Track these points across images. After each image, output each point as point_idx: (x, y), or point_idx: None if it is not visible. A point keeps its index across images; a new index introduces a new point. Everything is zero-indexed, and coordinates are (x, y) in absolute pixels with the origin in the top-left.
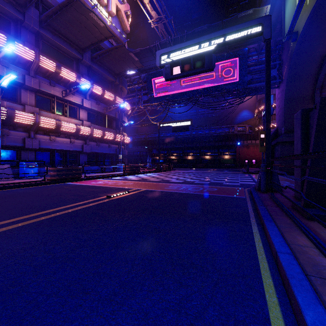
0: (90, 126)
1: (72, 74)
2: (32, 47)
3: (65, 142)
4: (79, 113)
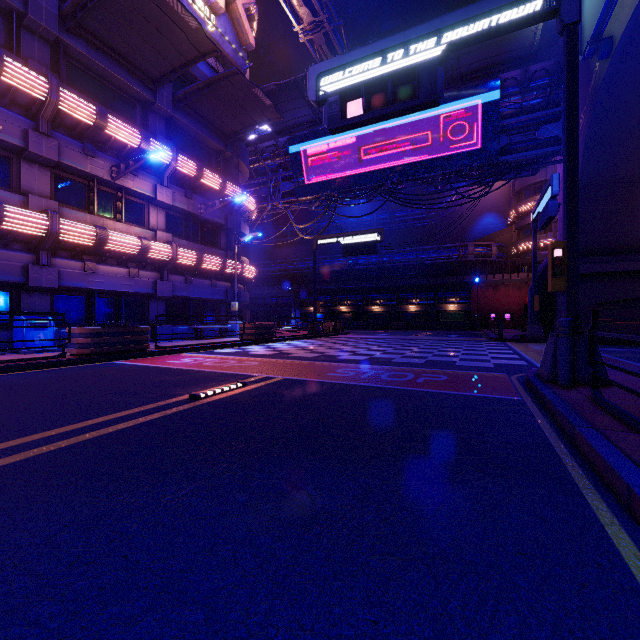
0: (171, 242)
1: (131, 132)
2: (45, 71)
3: (117, 275)
4: (148, 214)
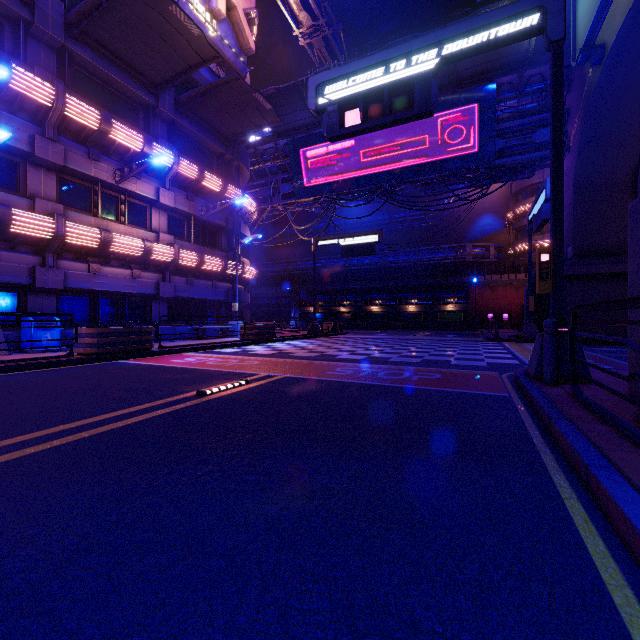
0: (173, 244)
1: (134, 136)
2: (51, 78)
3: (121, 276)
4: (150, 217)
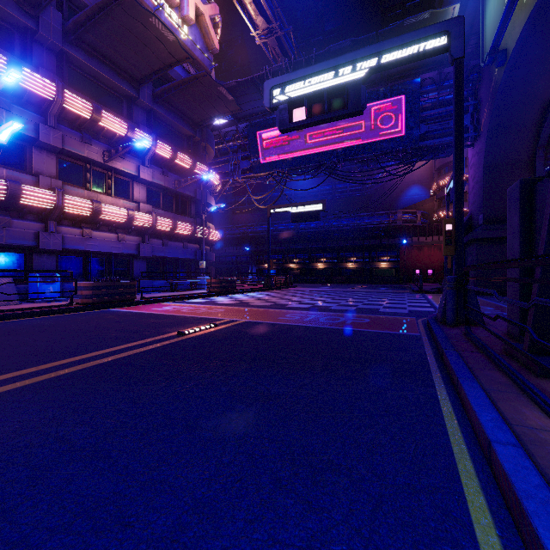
0: (151, 212)
1: (119, 123)
2: (52, 76)
3: (108, 239)
4: (132, 189)
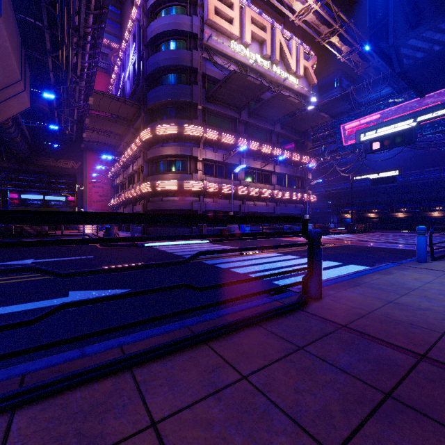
0: (281, 190)
1: (268, 148)
2: (244, 136)
3: (262, 205)
4: (270, 178)
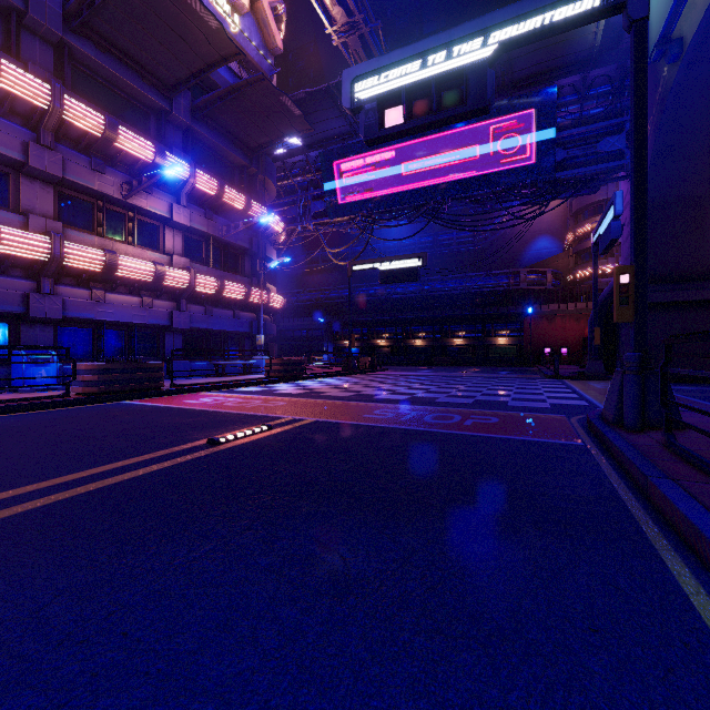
0: (189, 268)
1: (144, 144)
2: (47, 77)
3: (129, 304)
4: (163, 237)
